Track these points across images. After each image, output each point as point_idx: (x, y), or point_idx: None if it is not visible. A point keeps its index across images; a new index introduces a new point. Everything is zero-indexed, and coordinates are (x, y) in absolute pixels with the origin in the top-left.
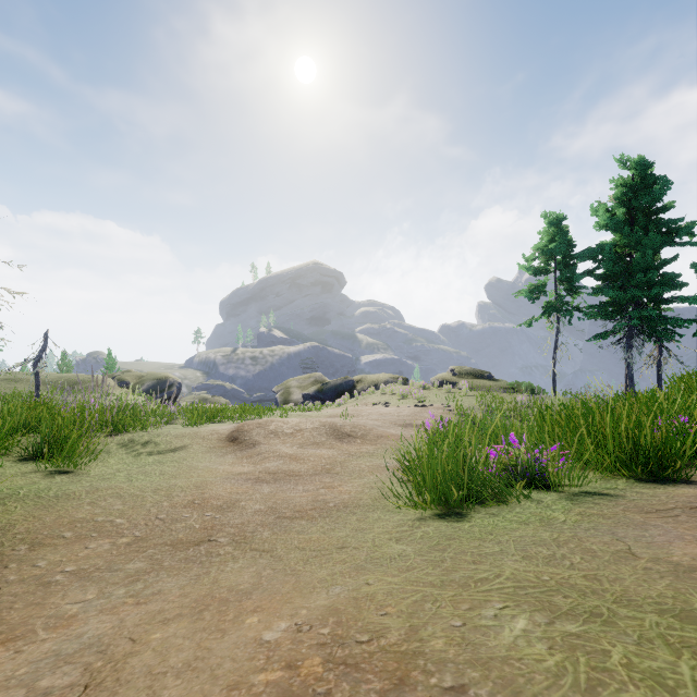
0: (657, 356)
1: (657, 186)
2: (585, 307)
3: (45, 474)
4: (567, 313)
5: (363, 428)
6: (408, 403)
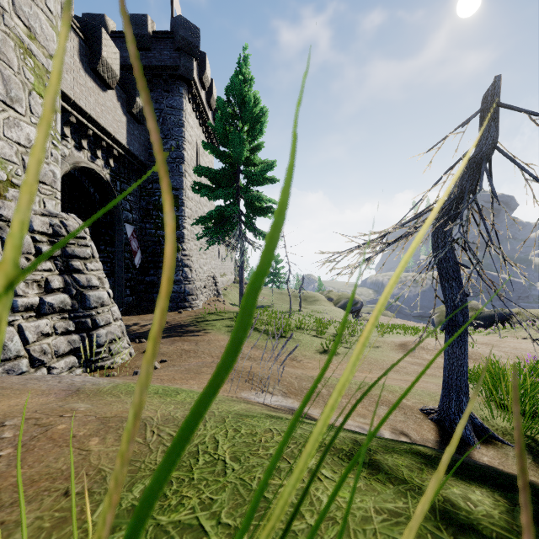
0: None
1: None
2: None
3: (345, 347)
4: None
5: (478, 355)
6: None
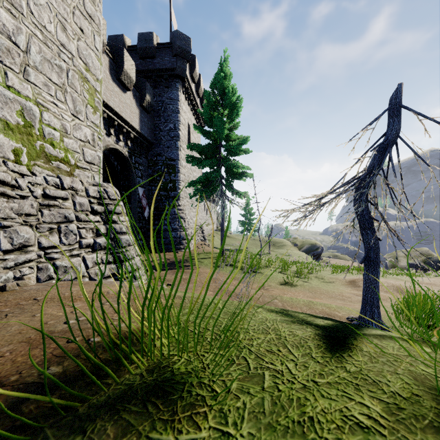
0: None
1: None
2: None
3: (303, 281)
4: None
5: (417, 291)
6: None
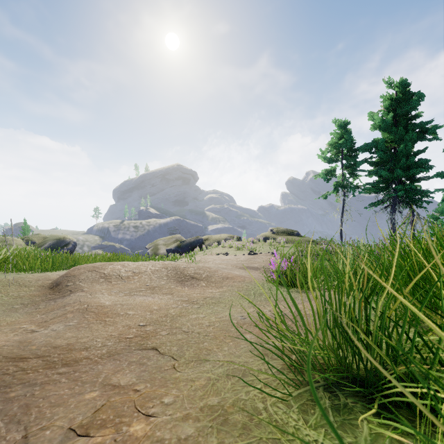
0: (411, 218)
1: (415, 98)
2: (363, 184)
3: None
4: (352, 188)
5: (207, 270)
6: (243, 252)
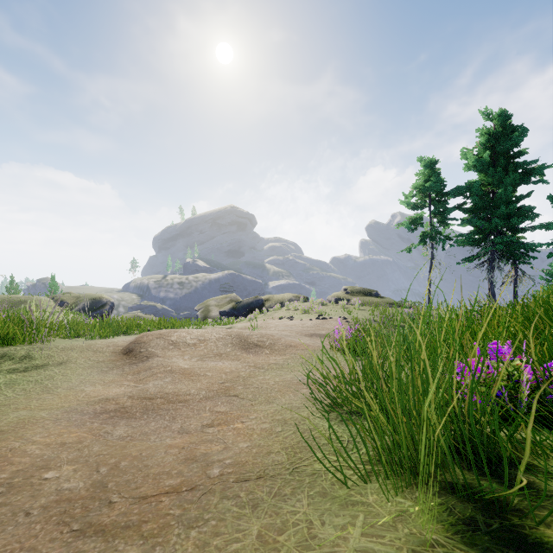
0: (514, 276)
1: (516, 133)
2: (455, 235)
3: None
4: (441, 240)
5: (271, 337)
6: (310, 317)
